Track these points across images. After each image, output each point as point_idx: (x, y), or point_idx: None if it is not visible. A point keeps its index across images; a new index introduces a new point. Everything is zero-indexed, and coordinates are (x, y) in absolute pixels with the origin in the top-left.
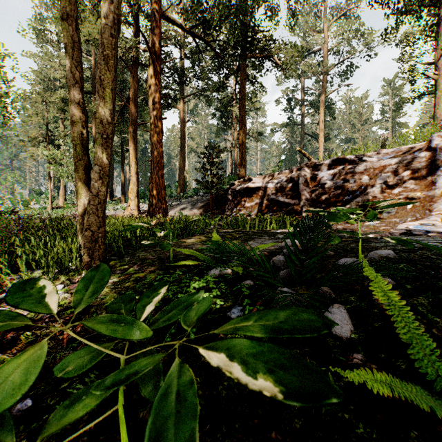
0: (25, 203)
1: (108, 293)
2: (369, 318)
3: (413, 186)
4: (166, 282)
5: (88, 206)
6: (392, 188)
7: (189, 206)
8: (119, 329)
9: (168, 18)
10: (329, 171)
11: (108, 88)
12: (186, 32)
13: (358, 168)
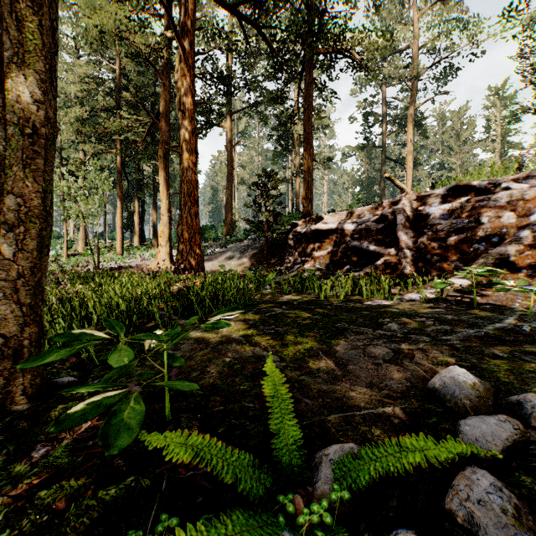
0: None
1: None
2: None
3: None
4: None
5: None
6: None
7: (237, 254)
8: None
9: None
10: (444, 205)
11: (29, 18)
12: (230, 11)
13: (496, 200)
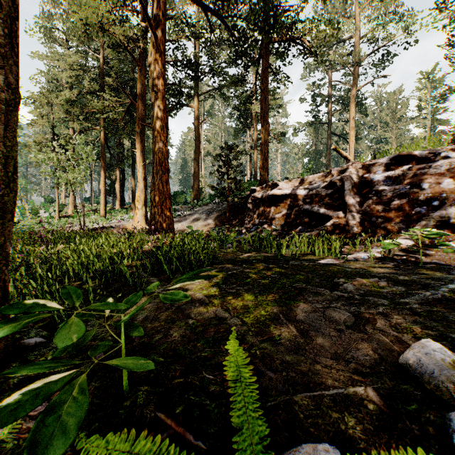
0: (33, 211)
1: None
2: None
3: None
4: None
5: None
6: None
7: (203, 216)
8: None
9: None
10: (387, 173)
11: None
12: (196, 3)
13: (436, 168)
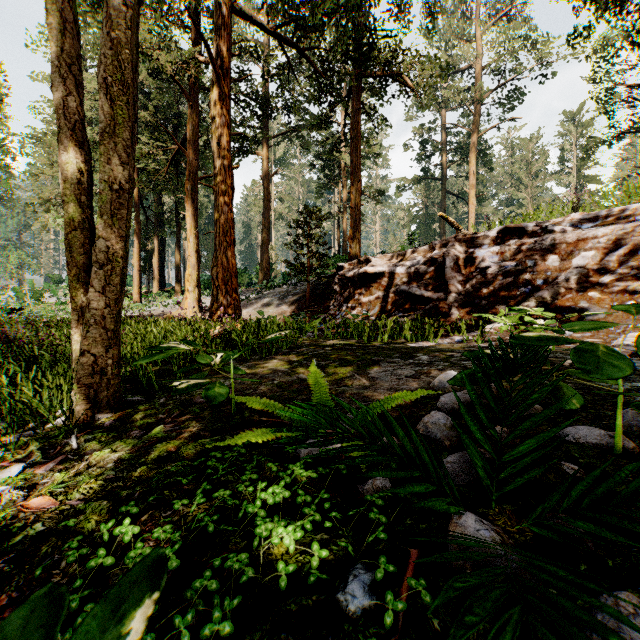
0: (35, 295)
1: (96, 495)
2: None
3: (634, 271)
4: (162, 572)
5: (86, 310)
6: (599, 275)
7: (275, 301)
8: None
9: (242, 13)
10: (493, 248)
11: (121, 99)
12: (269, 34)
13: (542, 243)
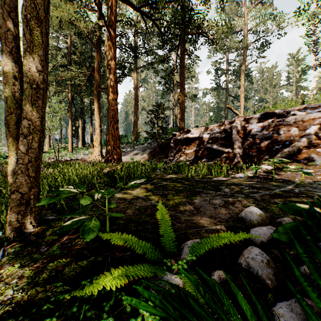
0: None
1: None
2: None
3: None
4: None
5: (15, 165)
6: None
7: (140, 152)
8: None
9: None
10: (259, 124)
11: (36, 29)
12: (136, 10)
13: (287, 121)
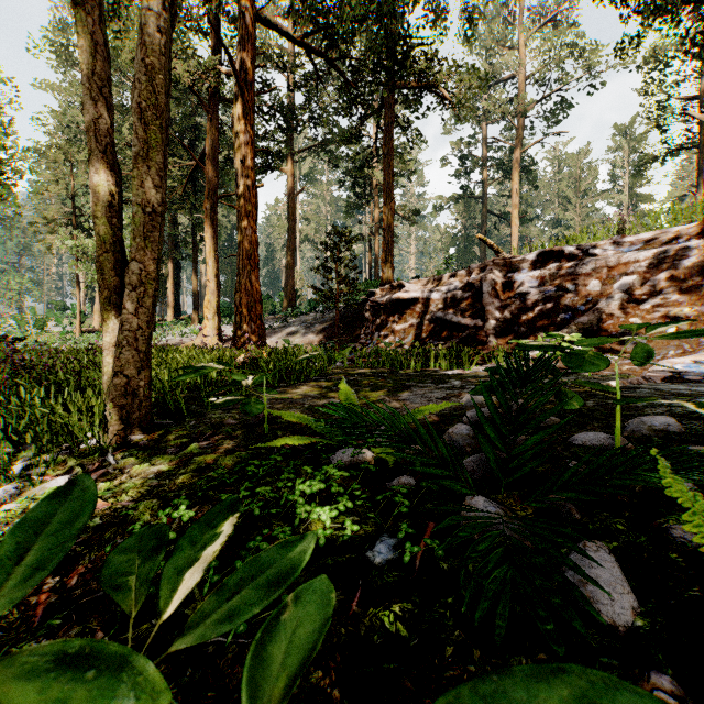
0: (38, 324)
1: (145, 497)
2: (664, 575)
3: (676, 296)
4: (236, 505)
5: (119, 332)
6: (640, 301)
7: (302, 330)
8: (77, 691)
9: (267, 22)
10: (533, 272)
11: (155, 124)
12: (295, 43)
13: (582, 267)
